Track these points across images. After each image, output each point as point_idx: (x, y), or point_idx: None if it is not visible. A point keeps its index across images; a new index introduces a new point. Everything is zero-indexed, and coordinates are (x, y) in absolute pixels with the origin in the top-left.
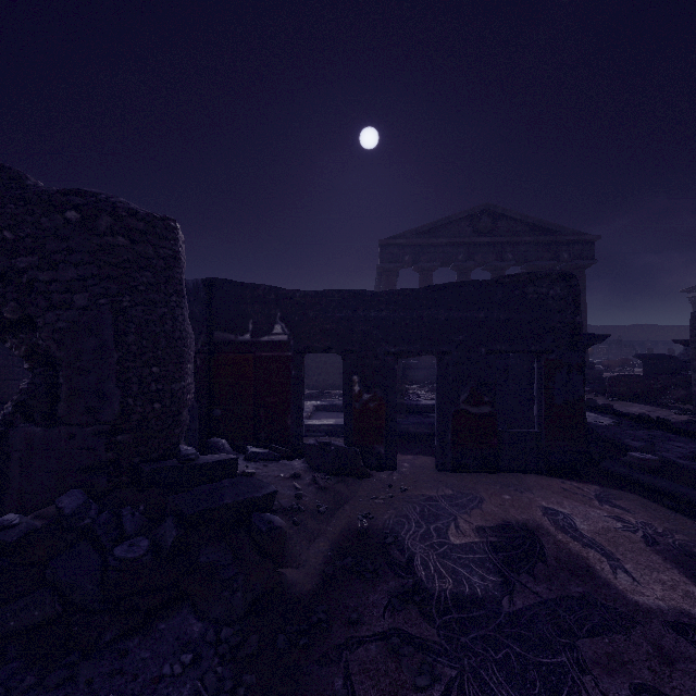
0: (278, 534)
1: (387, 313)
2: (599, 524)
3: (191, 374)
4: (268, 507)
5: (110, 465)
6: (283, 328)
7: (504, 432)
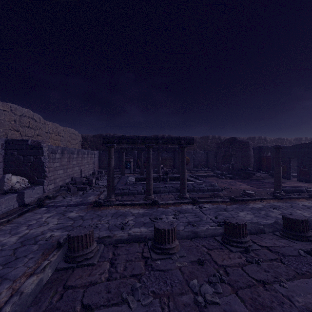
0: (251, 175)
1: (287, 150)
2: (298, 185)
3: (252, 160)
4: (254, 174)
5: (241, 168)
6: (270, 153)
7: (311, 175)
